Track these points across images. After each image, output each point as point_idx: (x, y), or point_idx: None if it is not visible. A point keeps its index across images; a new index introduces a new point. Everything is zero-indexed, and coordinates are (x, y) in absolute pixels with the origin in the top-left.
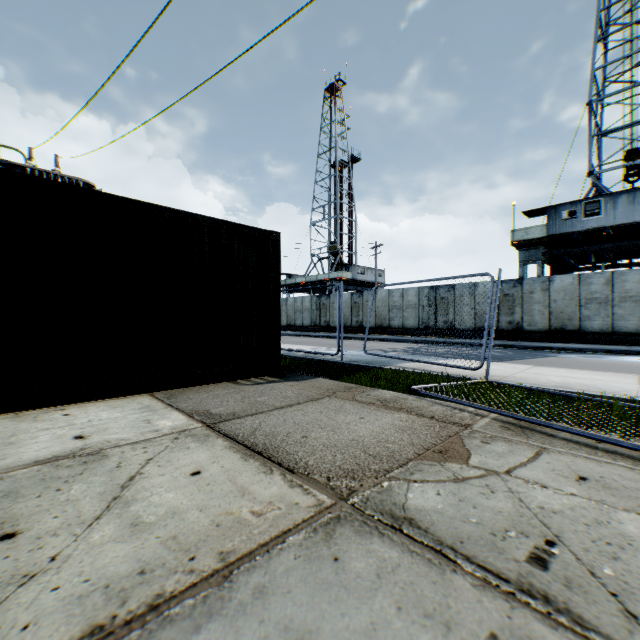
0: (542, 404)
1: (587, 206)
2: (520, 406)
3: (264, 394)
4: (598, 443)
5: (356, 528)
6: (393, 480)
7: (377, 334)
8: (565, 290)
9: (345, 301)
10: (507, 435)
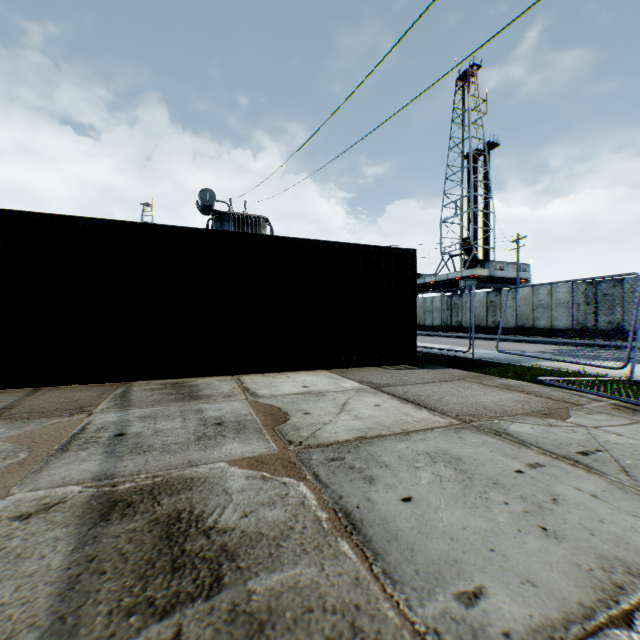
0: None
1: None
2: None
3: (406, 375)
4: None
5: (472, 432)
6: (501, 420)
7: (517, 335)
8: None
9: (479, 300)
10: (613, 412)
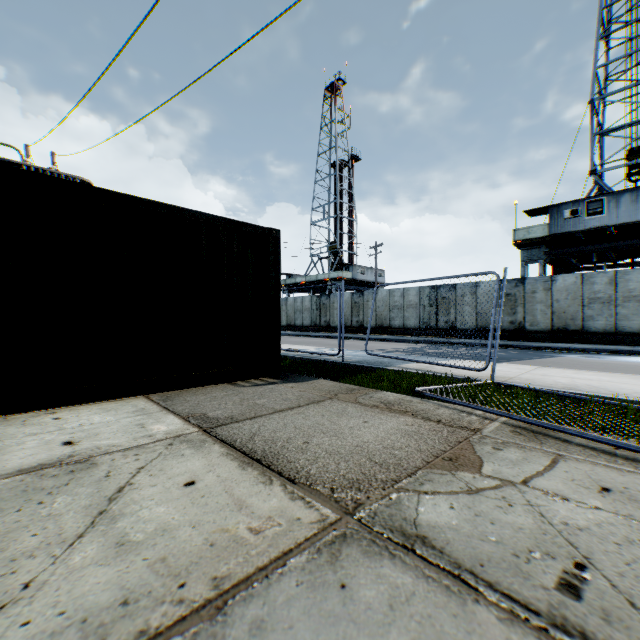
0: (552, 407)
1: (590, 205)
2: (530, 409)
3: (263, 396)
4: (616, 449)
5: (364, 548)
6: (402, 491)
7: (378, 334)
8: (568, 290)
9: (345, 301)
10: (519, 441)
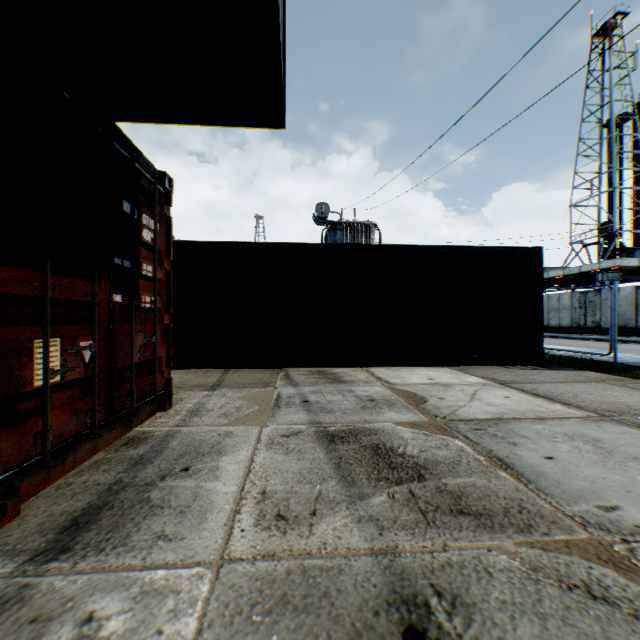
0: None
1: None
2: None
3: (532, 375)
4: None
5: (611, 423)
6: None
7: None
8: None
9: (624, 297)
10: None
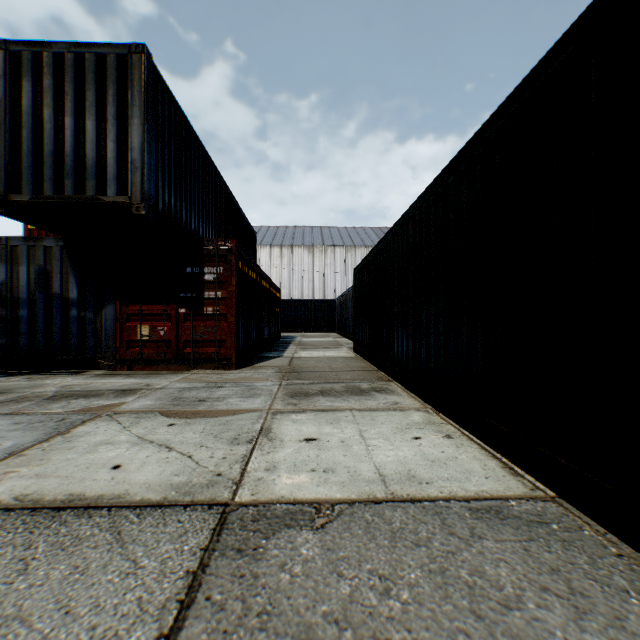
0: None
1: None
2: None
3: None
4: None
5: None
6: None
7: None
8: None
9: None
10: None
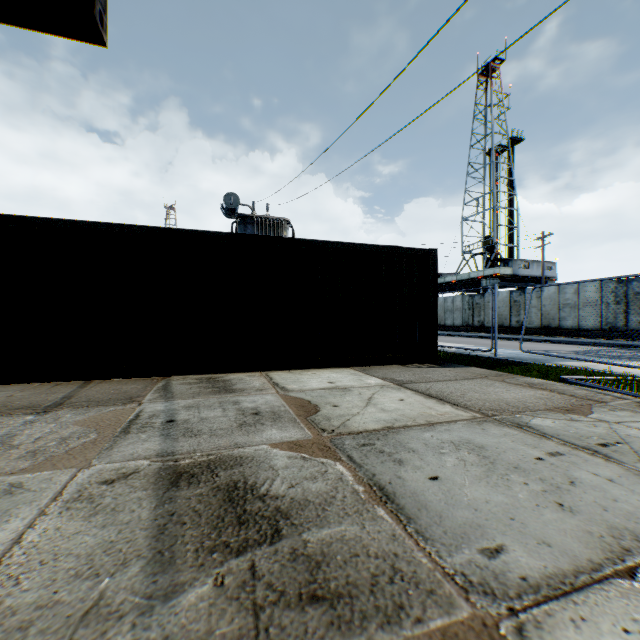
0: None
1: None
2: None
3: (428, 373)
4: None
5: (495, 424)
6: (523, 415)
7: (542, 335)
8: None
9: (502, 300)
10: (637, 410)
